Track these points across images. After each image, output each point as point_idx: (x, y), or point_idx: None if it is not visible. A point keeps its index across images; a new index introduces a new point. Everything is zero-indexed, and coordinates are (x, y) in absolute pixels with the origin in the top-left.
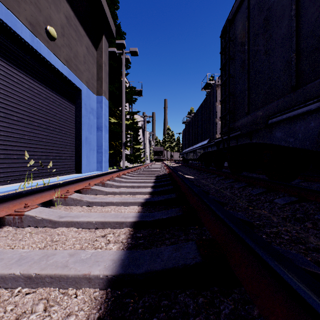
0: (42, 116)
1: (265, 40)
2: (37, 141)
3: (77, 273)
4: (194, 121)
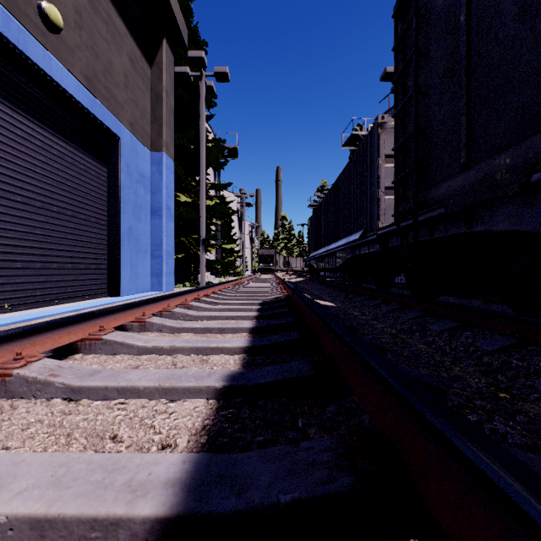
0: (34, 183)
1: None
2: (22, 232)
3: None
4: (331, 199)
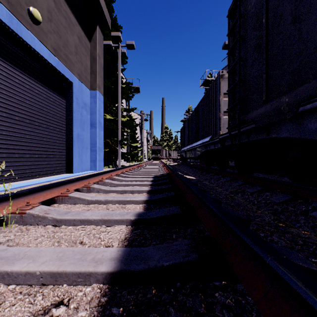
0: (25, 109)
1: (293, 4)
2: (19, 137)
3: None
4: (193, 117)
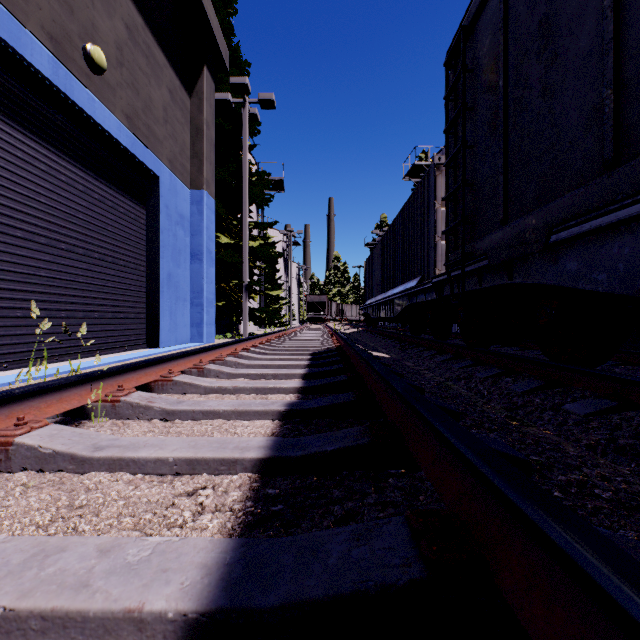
0: (77, 229)
1: (542, 65)
2: (67, 281)
3: (110, 606)
4: (389, 241)
